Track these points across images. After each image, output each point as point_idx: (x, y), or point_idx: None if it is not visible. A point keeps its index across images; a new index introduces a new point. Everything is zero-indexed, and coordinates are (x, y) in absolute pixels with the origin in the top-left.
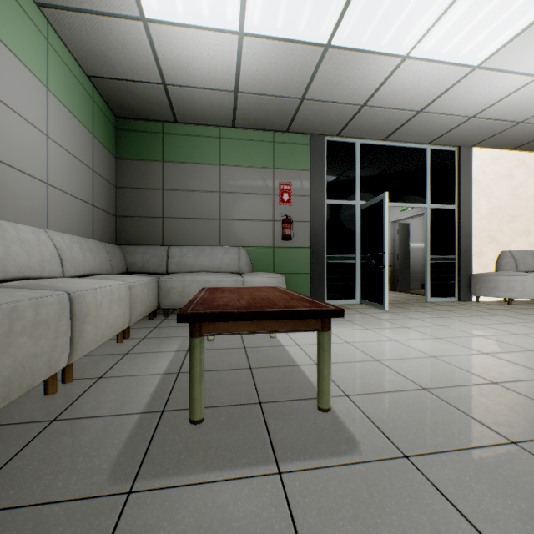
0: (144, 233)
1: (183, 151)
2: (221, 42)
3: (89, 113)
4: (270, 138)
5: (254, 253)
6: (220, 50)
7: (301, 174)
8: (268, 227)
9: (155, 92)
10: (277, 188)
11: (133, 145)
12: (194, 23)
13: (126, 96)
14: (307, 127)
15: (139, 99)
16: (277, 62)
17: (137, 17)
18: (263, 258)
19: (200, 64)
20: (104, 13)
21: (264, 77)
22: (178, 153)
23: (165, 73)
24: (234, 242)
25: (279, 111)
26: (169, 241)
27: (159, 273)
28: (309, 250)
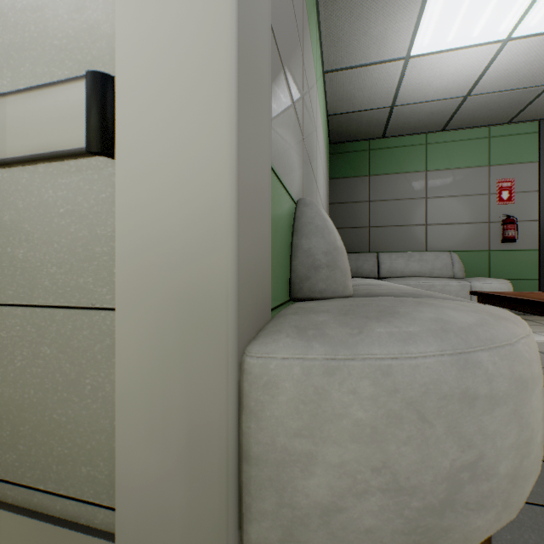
0: (352, 242)
1: (388, 163)
2: (477, 54)
3: (326, 145)
4: (485, 134)
5: (465, 257)
6: (471, 62)
7: (526, 168)
8: (481, 229)
9: (379, 115)
10: (493, 186)
11: (342, 165)
12: (457, 46)
13: (349, 124)
14: (539, 113)
15: (360, 124)
16: (536, 55)
17: (400, 58)
18: (475, 262)
19: (441, 80)
20: (373, 63)
21: (511, 73)
22: (383, 166)
23: (399, 96)
24: (442, 247)
25: (509, 104)
26: (375, 248)
27: (371, 277)
28: (536, 253)
